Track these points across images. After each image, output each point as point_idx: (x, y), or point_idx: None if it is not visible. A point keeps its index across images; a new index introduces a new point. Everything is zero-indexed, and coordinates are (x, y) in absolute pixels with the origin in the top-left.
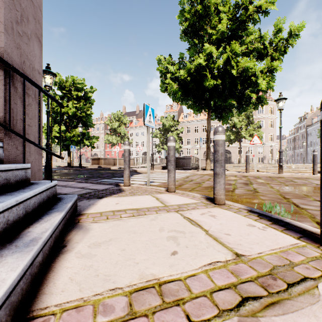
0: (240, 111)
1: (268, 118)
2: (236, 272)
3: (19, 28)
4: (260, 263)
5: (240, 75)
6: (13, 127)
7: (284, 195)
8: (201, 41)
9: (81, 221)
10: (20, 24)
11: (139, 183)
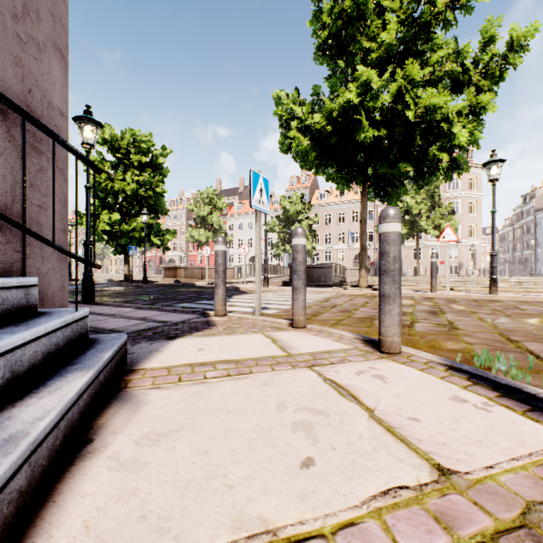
0: (420, 185)
1: (467, 198)
2: (445, 517)
3: (19, 28)
4: (495, 495)
5: (420, 119)
6: (7, 209)
7: (508, 336)
8: (351, 63)
9: (131, 384)
10: (23, 22)
11: (243, 311)
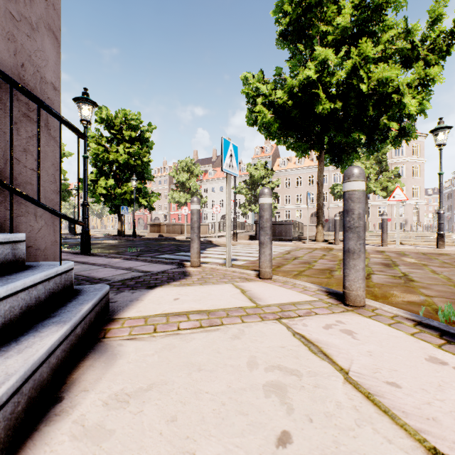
0: (370, 152)
1: (411, 163)
2: None
3: (12, 6)
4: None
5: (373, 92)
6: None
7: None
8: (309, 45)
9: (109, 334)
10: (15, 1)
11: (215, 262)
